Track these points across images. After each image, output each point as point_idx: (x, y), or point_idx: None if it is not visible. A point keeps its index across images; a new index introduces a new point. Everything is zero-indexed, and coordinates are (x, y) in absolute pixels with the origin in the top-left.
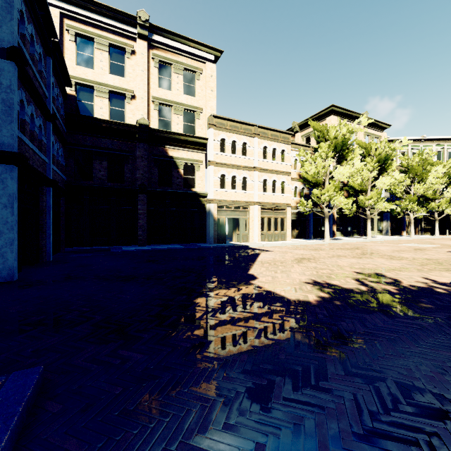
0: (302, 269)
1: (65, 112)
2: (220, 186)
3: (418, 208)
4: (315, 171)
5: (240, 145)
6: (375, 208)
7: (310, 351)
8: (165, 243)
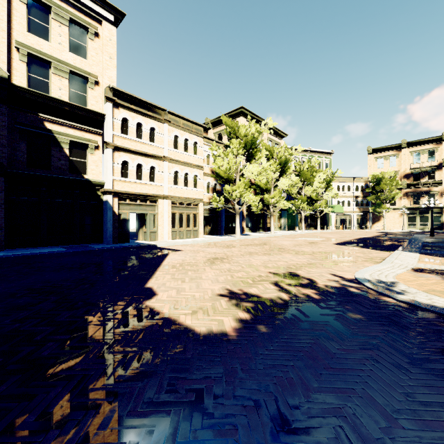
0: (215, 273)
1: None
2: (122, 174)
3: (308, 207)
4: (227, 167)
5: (147, 129)
6: (276, 206)
7: None
8: (40, 245)
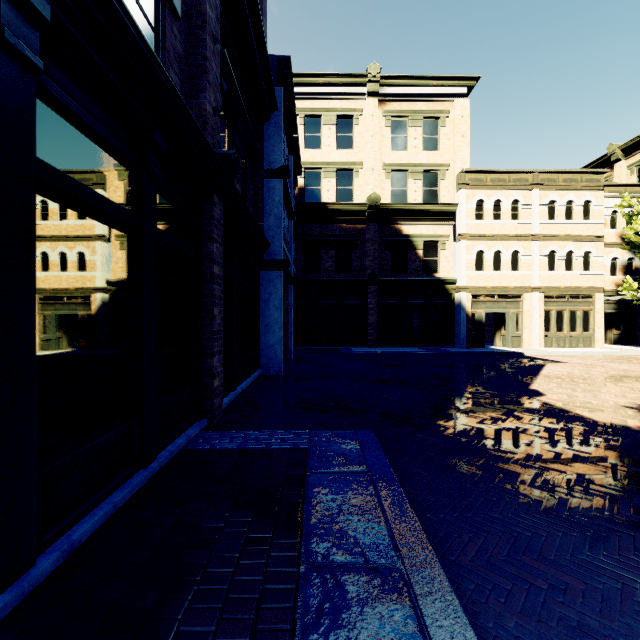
0: (622, 390)
1: (296, 203)
2: (476, 267)
3: None
4: None
5: (508, 205)
6: None
7: (620, 464)
8: (400, 345)
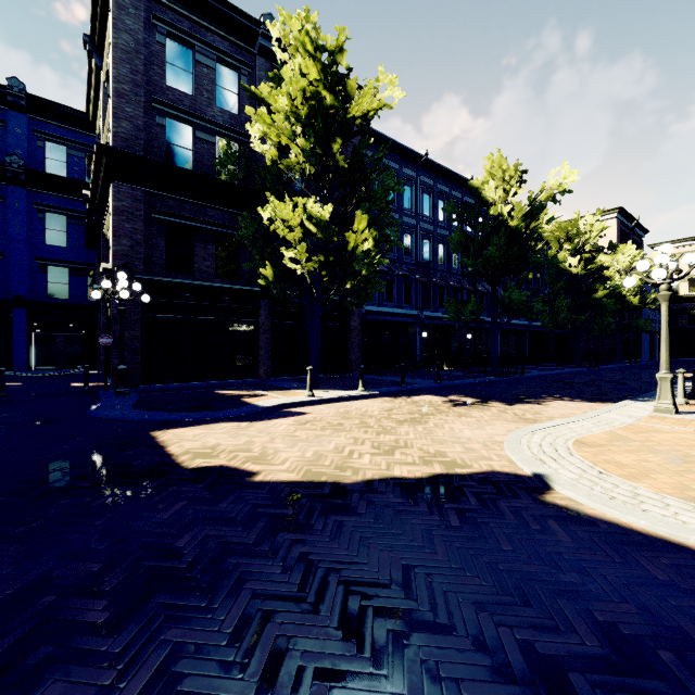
0: None
1: None
2: None
3: None
4: None
5: None
6: None
7: None
8: None
